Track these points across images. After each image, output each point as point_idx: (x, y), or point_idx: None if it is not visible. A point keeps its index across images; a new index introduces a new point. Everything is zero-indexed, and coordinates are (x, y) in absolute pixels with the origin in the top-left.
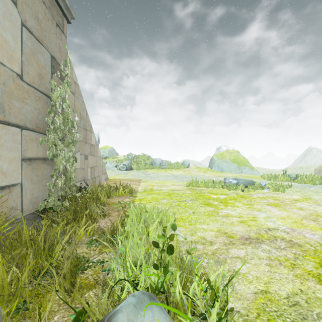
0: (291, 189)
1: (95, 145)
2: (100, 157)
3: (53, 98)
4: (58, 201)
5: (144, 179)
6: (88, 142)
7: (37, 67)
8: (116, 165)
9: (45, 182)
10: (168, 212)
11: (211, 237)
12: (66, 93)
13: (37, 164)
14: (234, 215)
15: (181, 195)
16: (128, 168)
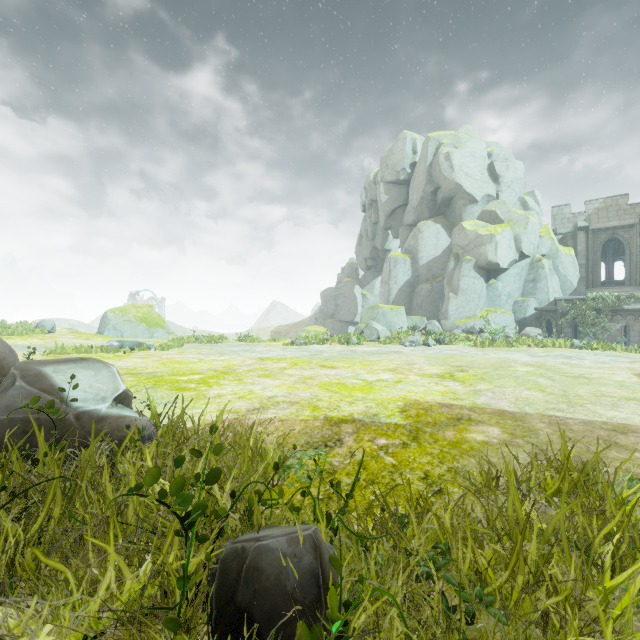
0: (181, 348)
1: None
2: None
3: None
4: None
5: None
6: None
7: None
8: None
9: None
10: None
11: None
12: None
13: None
14: None
15: None
16: None
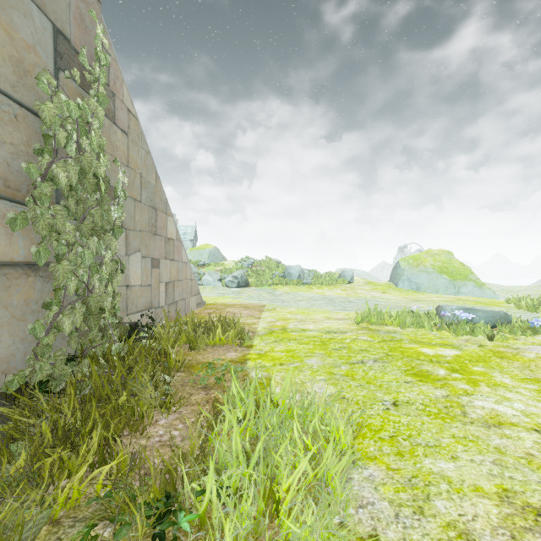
0: None
1: (176, 239)
2: (186, 263)
3: (45, 117)
4: (70, 363)
5: (270, 304)
6: (161, 234)
7: (8, 42)
8: (221, 278)
9: (34, 320)
10: (333, 411)
11: (494, 535)
12: (96, 119)
13: (10, 277)
14: (516, 421)
15: (349, 345)
16: (241, 284)
